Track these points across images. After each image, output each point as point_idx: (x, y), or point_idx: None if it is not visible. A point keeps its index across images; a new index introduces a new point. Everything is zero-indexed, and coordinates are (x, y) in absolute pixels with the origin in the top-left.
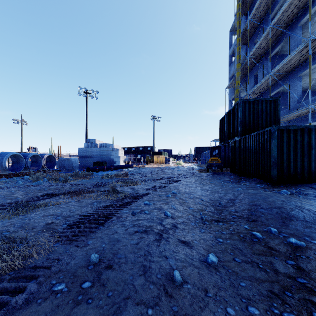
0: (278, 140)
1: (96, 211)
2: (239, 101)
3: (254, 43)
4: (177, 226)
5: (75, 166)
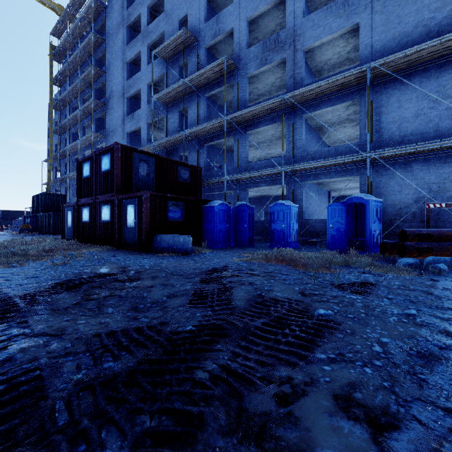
0: (54, 218)
1: None
2: (43, 193)
3: (66, 139)
4: None
5: None
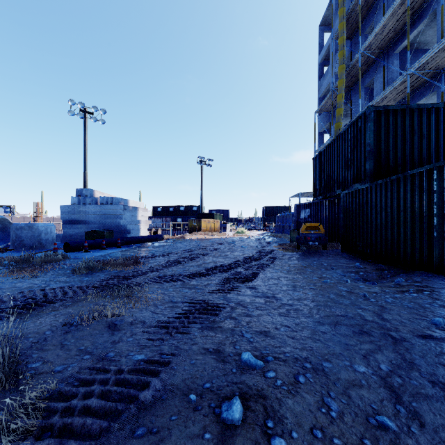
0: None
1: None
2: (367, 110)
3: (364, 34)
4: None
5: (47, 239)
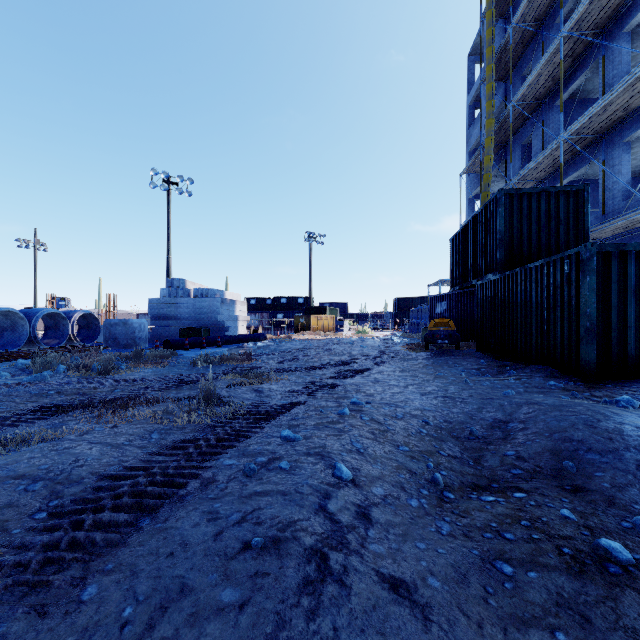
0: (599, 278)
1: (150, 459)
2: (498, 194)
3: (522, 76)
4: (369, 516)
5: (141, 337)
